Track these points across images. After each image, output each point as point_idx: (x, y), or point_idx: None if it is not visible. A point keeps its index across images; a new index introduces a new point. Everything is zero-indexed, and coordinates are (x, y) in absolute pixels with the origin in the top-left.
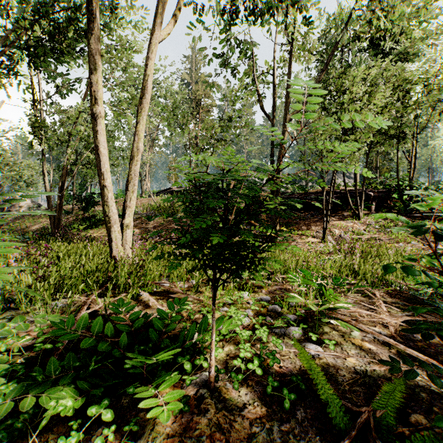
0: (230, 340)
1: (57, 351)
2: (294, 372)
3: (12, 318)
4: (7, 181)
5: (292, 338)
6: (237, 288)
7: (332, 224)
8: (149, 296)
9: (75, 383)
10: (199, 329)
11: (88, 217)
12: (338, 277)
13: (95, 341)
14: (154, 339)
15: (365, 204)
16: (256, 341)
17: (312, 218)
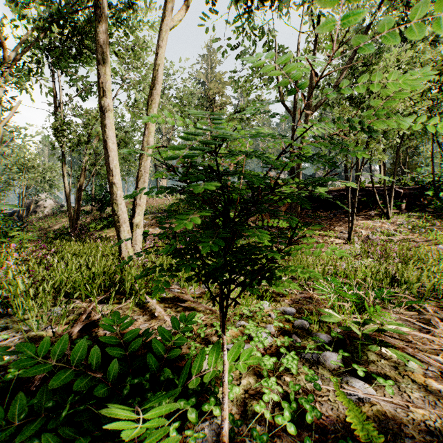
0: (248, 367)
1: (41, 375)
2: (338, 425)
3: (6, 327)
4: (32, 183)
5: (328, 367)
6: (255, 298)
7: (357, 224)
8: (156, 304)
9: (41, 436)
10: (208, 360)
11: (105, 217)
12: (375, 285)
13: (72, 375)
14: (153, 368)
15: (395, 202)
16: (282, 371)
17: (335, 217)
